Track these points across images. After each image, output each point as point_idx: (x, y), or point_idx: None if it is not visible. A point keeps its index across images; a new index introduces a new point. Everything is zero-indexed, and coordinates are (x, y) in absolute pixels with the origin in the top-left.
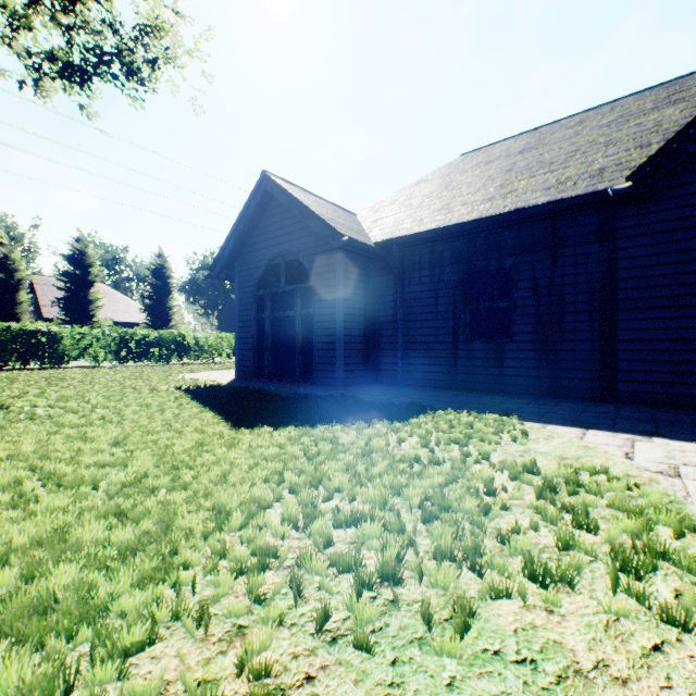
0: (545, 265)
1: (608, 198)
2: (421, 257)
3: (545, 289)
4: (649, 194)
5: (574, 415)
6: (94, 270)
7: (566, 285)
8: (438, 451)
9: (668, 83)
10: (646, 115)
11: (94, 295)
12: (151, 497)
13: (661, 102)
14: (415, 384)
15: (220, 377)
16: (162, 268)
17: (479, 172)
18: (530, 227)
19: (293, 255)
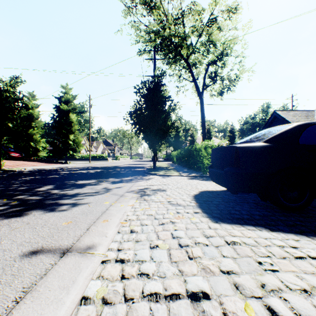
0: None
1: None
2: None
3: None
4: None
5: None
6: (211, 133)
7: None
8: None
9: None
10: None
11: None
12: None
13: None
14: None
15: None
16: (232, 129)
17: None
18: None
19: None
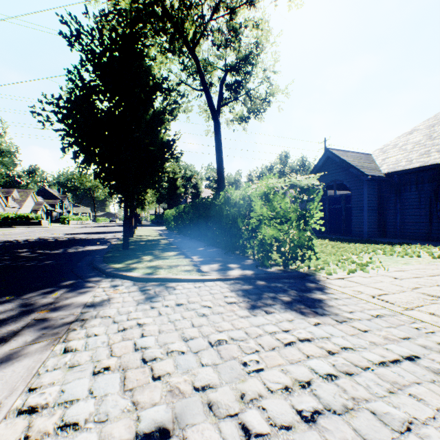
0: None
1: None
2: (410, 179)
3: None
4: None
5: None
6: None
7: None
8: (407, 250)
9: None
10: None
11: None
12: (339, 248)
13: None
14: (407, 238)
15: None
16: (250, 180)
17: None
18: None
19: (340, 181)
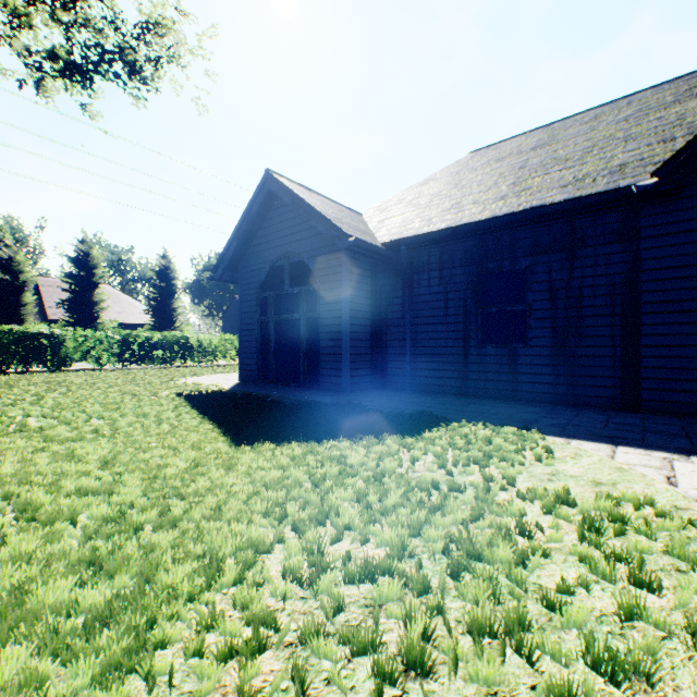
0: (562, 267)
1: (631, 195)
2: (430, 258)
3: (562, 292)
4: (676, 190)
5: (598, 428)
6: (98, 271)
7: (584, 287)
8: (457, 474)
9: (688, 75)
10: (667, 109)
11: (98, 296)
12: (133, 538)
13: (683, 95)
14: (424, 390)
15: (223, 382)
16: (166, 269)
17: (489, 170)
18: (546, 227)
19: (297, 256)
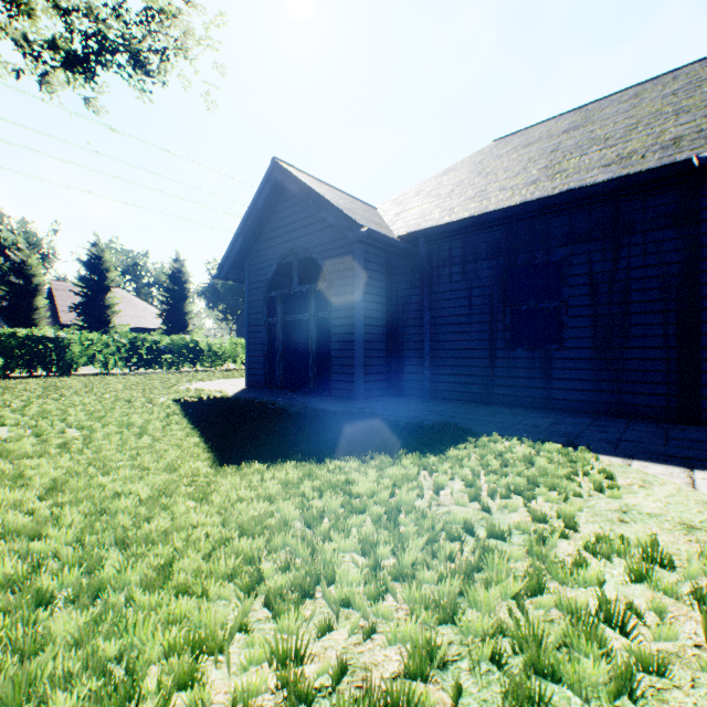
0: (605, 257)
1: (692, 169)
2: (451, 251)
3: (605, 286)
4: None
5: (659, 445)
6: (110, 275)
7: (632, 280)
8: (496, 510)
9: None
10: None
11: (110, 300)
12: (22, 624)
13: None
14: (445, 397)
15: (228, 387)
16: (179, 272)
17: (516, 155)
18: (585, 212)
19: (306, 251)
